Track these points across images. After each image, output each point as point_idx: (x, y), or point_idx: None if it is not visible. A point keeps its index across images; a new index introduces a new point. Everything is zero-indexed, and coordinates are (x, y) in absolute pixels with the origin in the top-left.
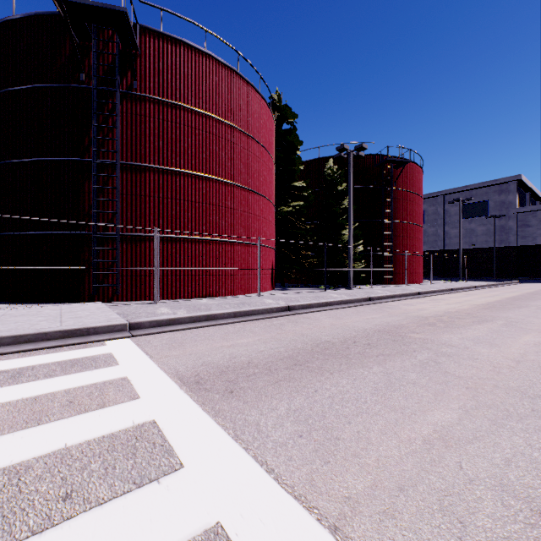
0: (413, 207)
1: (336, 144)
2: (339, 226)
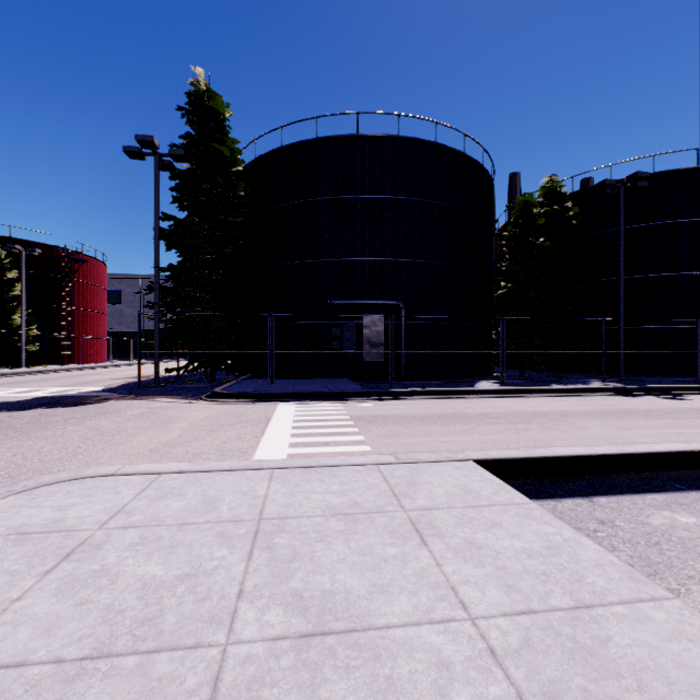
0: (95, 297)
1: (4, 224)
2: (10, 312)
